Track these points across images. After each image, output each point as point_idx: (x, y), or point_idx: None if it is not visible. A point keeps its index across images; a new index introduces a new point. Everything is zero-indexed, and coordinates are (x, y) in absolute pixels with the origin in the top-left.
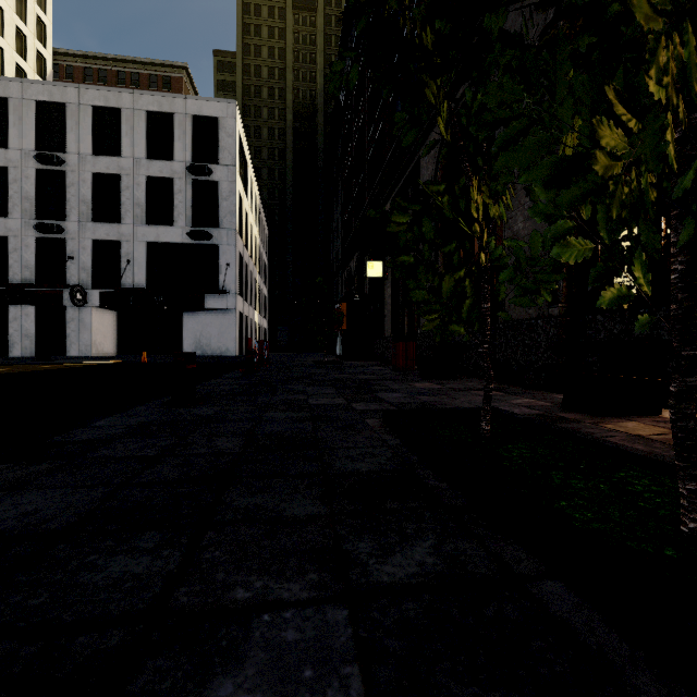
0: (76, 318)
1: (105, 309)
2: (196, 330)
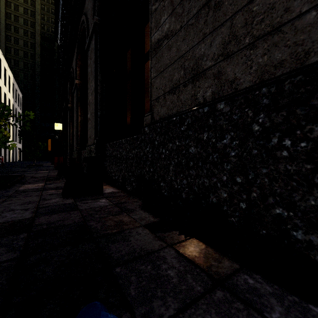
0: None
1: None
2: None
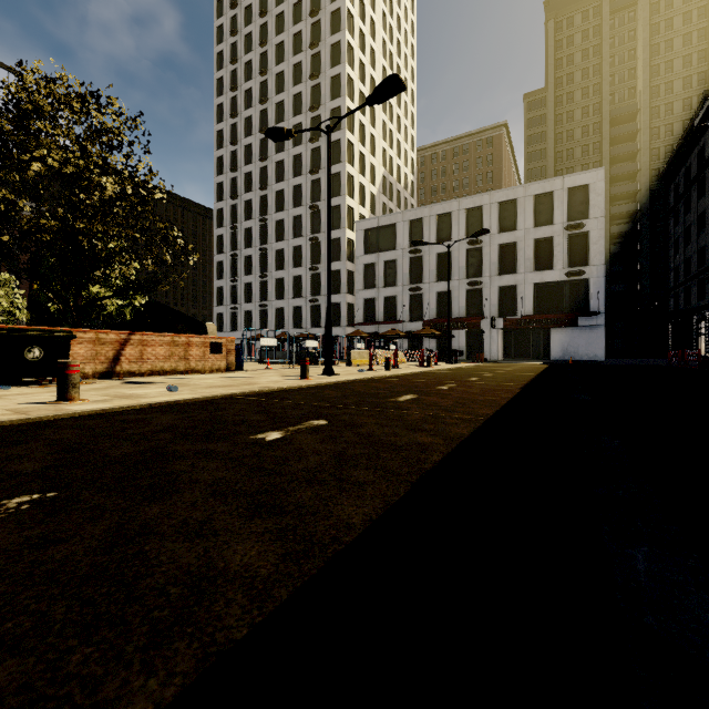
0: (488, 336)
1: (500, 330)
2: (563, 341)
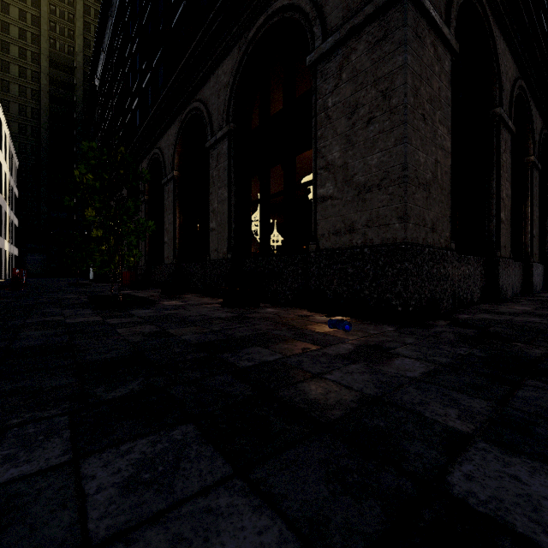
0: None
1: None
2: None
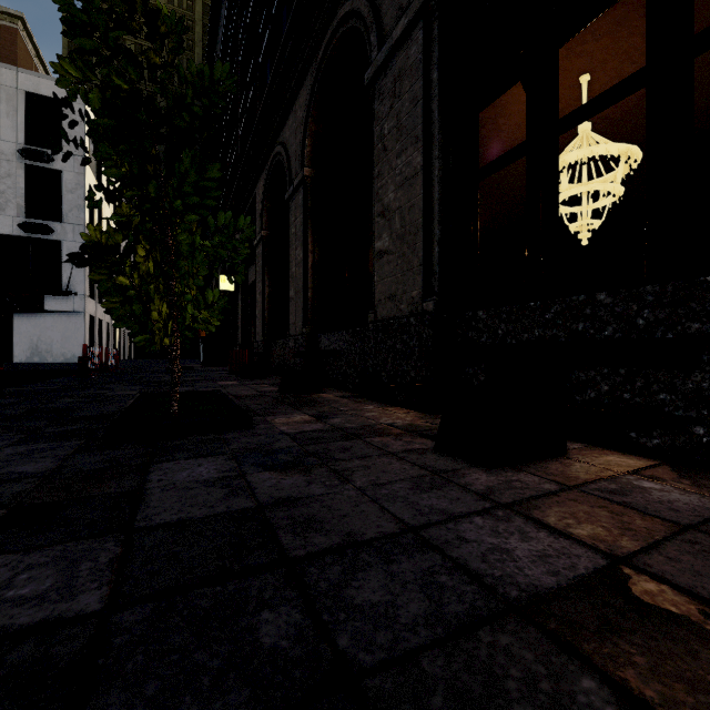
0: None
1: None
2: (32, 334)
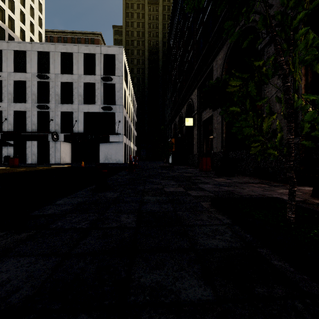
0: (54, 146)
1: (66, 142)
2: (105, 151)
